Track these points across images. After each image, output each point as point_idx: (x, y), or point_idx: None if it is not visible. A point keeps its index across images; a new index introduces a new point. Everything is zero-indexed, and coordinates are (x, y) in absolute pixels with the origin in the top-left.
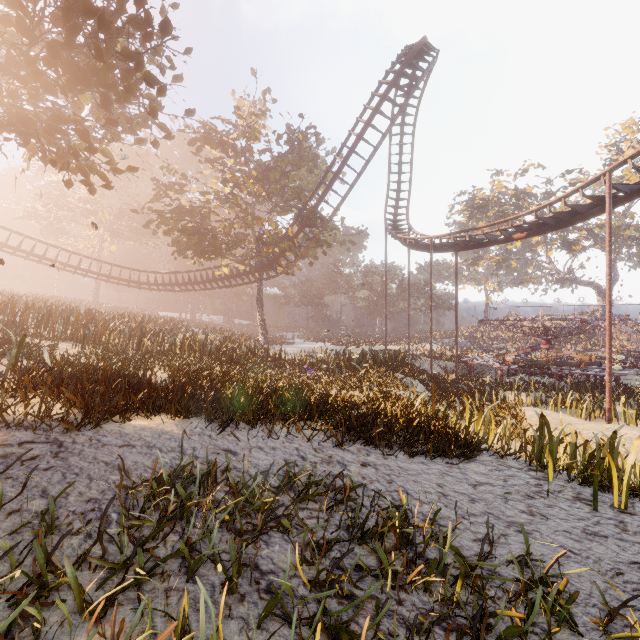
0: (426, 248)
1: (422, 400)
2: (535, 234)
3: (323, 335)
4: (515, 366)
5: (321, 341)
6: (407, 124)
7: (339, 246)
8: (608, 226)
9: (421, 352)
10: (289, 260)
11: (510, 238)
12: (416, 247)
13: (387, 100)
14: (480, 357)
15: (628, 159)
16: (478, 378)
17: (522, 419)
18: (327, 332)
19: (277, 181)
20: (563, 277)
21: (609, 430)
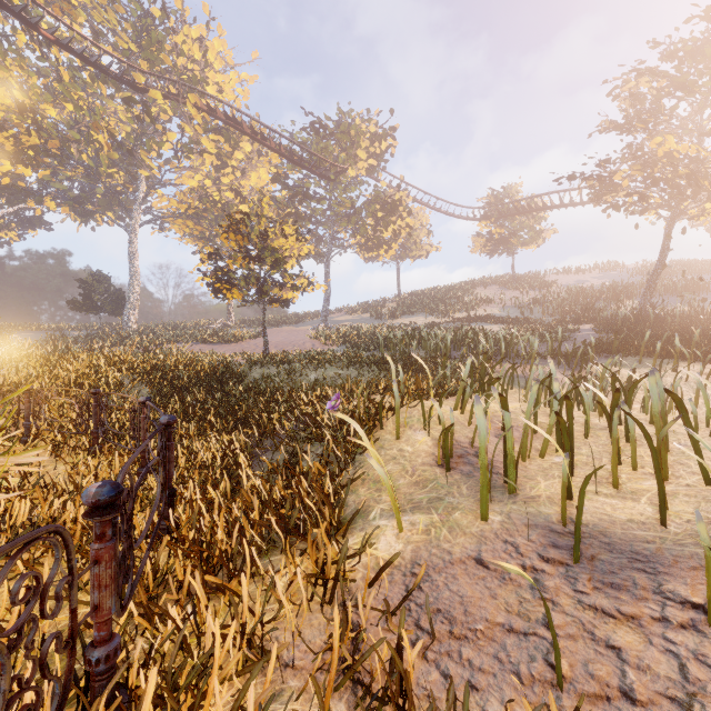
0: None
1: None
2: None
3: None
4: None
5: None
6: None
7: None
8: None
9: None
10: None
11: None
12: None
13: None
14: None
15: None
16: None
17: None
18: None
19: None
20: None
21: None
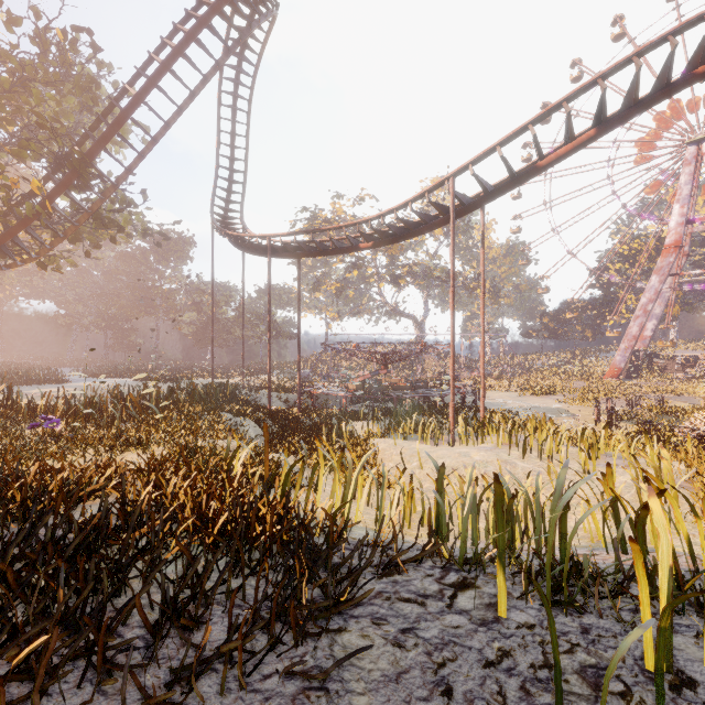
0: (264, 251)
1: (248, 456)
2: (381, 244)
3: (126, 369)
4: (361, 393)
5: (120, 376)
6: (241, 97)
7: (141, 235)
8: (452, 234)
9: (259, 384)
10: (39, 239)
11: (357, 247)
12: (252, 250)
13: (209, 29)
14: (324, 386)
15: (470, 164)
16: (323, 410)
17: (377, 455)
18: (130, 364)
19: (5, 91)
20: (391, 309)
21: (462, 455)
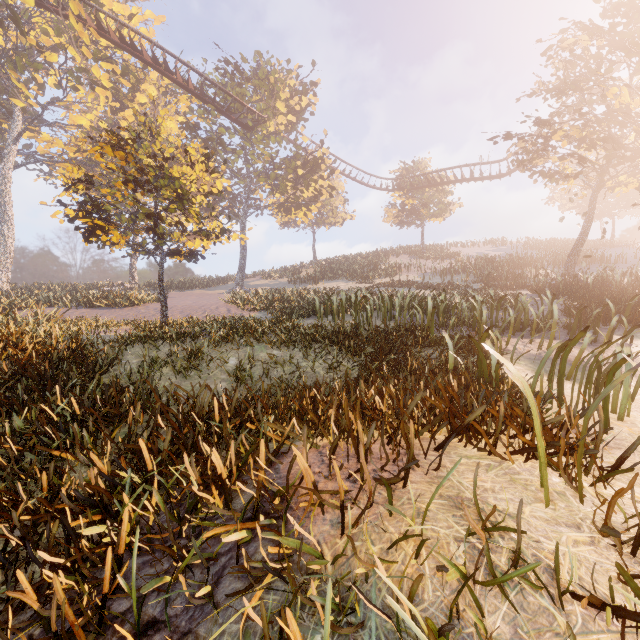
0: None
1: None
2: None
3: None
4: None
5: None
6: None
7: None
8: None
9: None
10: None
11: None
12: None
13: None
14: None
15: None
16: None
17: None
18: None
19: None
20: None
21: None
